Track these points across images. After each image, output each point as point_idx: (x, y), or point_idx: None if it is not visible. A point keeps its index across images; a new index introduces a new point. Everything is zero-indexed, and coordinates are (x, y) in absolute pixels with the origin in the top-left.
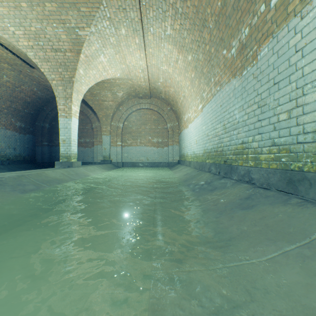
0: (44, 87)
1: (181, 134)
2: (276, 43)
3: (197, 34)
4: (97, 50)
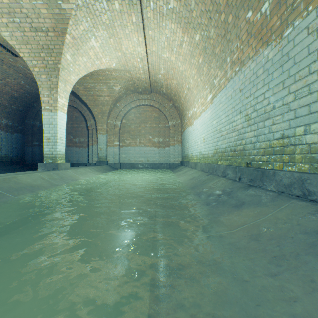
0: (32, 80)
1: (185, 133)
2: None
3: (208, 1)
4: (86, 30)
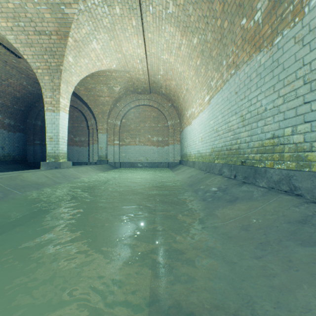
0: (34, 80)
1: (183, 132)
2: None
3: (205, 7)
4: (88, 33)
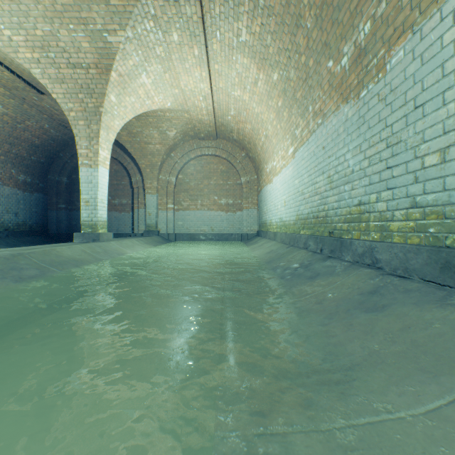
0: (60, 122)
1: (262, 192)
2: (420, 40)
3: (287, 39)
4: (136, 65)
